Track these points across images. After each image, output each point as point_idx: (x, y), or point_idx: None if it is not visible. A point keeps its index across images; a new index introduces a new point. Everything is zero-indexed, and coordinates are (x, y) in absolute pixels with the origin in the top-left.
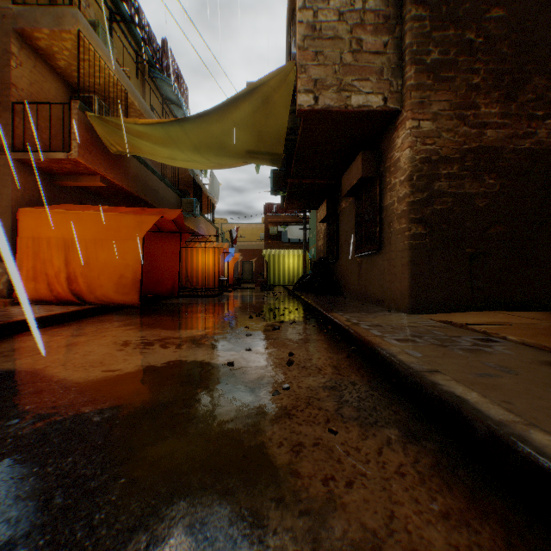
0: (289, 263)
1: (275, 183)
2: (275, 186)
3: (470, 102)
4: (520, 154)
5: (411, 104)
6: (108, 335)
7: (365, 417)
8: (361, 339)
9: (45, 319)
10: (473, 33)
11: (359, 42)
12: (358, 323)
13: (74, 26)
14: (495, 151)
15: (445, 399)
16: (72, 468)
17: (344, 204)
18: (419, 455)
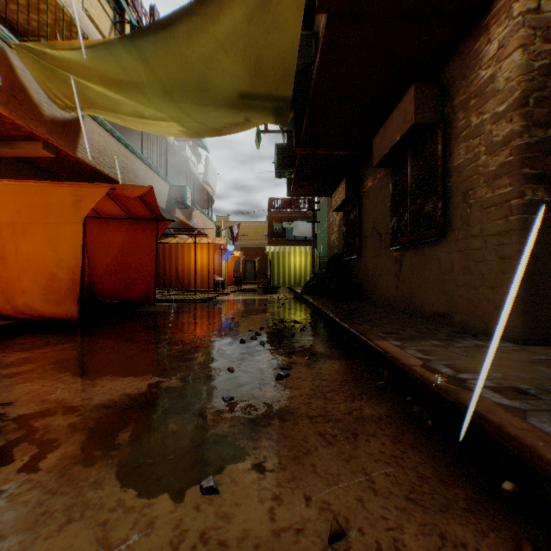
0: (295, 261)
1: (279, 161)
2: (279, 165)
3: None
4: None
5: None
6: None
7: None
8: None
9: None
10: None
11: None
12: (460, 378)
13: None
14: None
15: None
16: None
17: (371, 182)
18: None
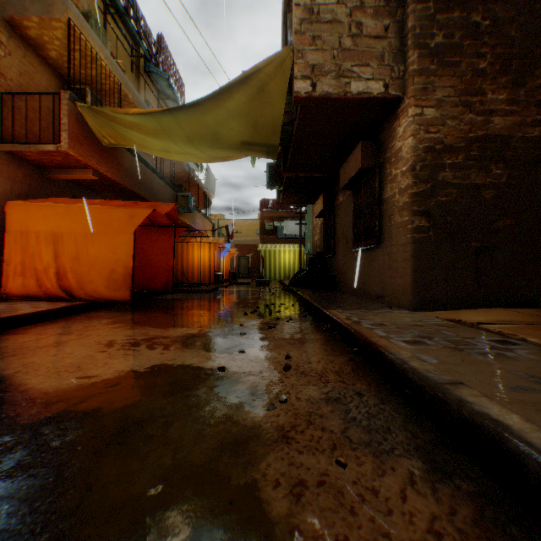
0: (285, 258)
1: (270, 177)
2: (270, 180)
3: (476, 88)
4: (529, 143)
5: (413, 90)
6: (93, 334)
7: (378, 441)
8: (364, 341)
9: (29, 317)
10: (479, 15)
11: (359, 26)
12: (359, 321)
13: (64, 14)
14: (502, 139)
15: (479, 422)
16: (5, 522)
17: (341, 198)
18: (455, 502)
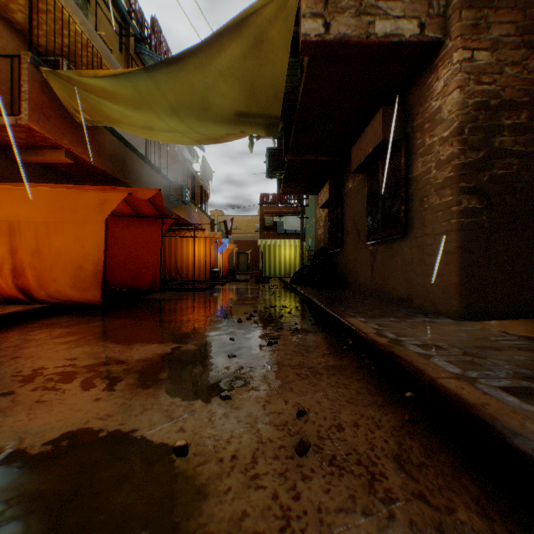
0: (286, 253)
1: (270, 164)
2: (270, 167)
3: None
4: None
5: (460, 28)
6: (24, 354)
7: None
8: (430, 385)
9: None
10: None
11: None
12: (399, 340)
13: None
14: None
15: None
16: None
17: (351, 184)
18: None
